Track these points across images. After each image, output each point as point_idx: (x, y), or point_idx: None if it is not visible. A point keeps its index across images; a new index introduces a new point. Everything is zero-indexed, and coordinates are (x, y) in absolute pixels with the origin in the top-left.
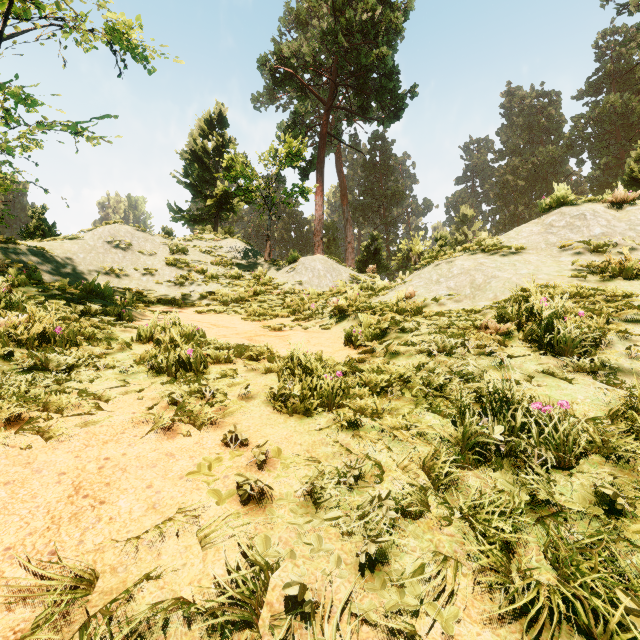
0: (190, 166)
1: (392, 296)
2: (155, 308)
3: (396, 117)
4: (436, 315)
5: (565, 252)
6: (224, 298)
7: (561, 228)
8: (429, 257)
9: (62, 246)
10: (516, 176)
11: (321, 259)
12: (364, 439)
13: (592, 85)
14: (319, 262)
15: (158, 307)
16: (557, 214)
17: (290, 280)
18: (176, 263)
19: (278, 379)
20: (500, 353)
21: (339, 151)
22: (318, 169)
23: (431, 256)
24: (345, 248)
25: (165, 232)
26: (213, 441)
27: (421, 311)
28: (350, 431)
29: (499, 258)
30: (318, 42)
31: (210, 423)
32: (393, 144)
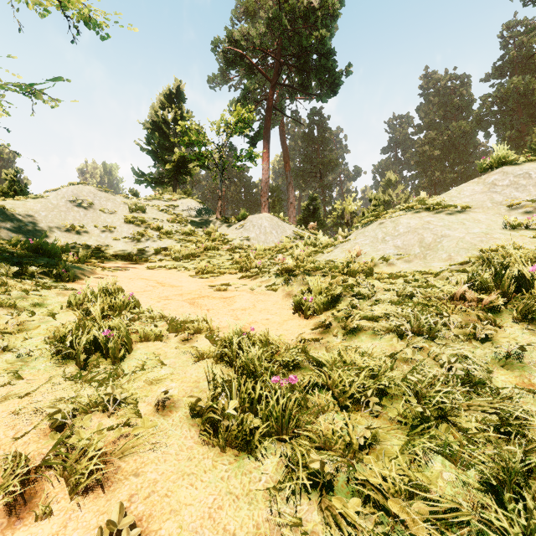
0: (152, 135)
1: (337, 254)
2: (109, 264)
3: (333, 93)
4: (389, 277)
5: (514, 210)
6: (175, 254)
7: (505, 187)
8: (371, 215)
9: (25, 205)
10: (433, 147)
11: (267, 217)
12: (343, 531)
13: (498, 69)
14: (265, 220)
15: (112, 263)
16: (499, 173)
17: (239, 236)
18: (134, 221)
19: (209, 384)
20: (495, 337)
21: (282, 124)
22: (264, 138)
23: (373, 214)
24: (288, 207)
25: (131, 193)
26: (82, 534)
27: (372, 272)
28: (315, 492)
29: (446, 216)
30: (264, 27)
31: (96, 473)
32: (328, 119)
